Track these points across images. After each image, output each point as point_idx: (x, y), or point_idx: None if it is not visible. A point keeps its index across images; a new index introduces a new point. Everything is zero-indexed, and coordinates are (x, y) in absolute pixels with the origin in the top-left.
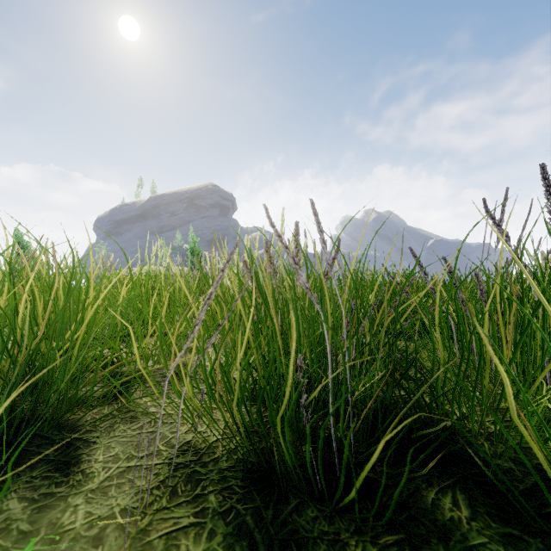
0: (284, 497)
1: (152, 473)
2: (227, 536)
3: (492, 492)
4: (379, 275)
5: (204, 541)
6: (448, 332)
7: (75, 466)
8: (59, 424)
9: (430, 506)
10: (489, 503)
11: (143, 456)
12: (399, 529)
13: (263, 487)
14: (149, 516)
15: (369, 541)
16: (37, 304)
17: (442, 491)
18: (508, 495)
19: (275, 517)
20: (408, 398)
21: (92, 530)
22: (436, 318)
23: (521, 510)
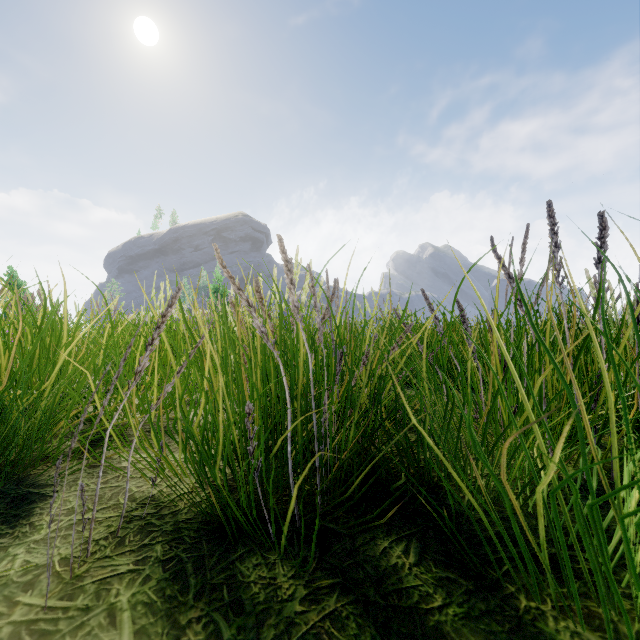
0: (234, 546)
1: (105, 525)
2: (162, 581)
3: (450, 541)
4: (370, 320)
5: (137, 585)
6: (434, 380)
7: (25, 519)
8: (19, 478)
9: (380, 554)
10: (441, 551)
11: (100, 510)
12: (338, 574)
13: (216, 538)
14: (89, 565)
15: (304, 585)
16: (0, 351)
17: (398, 540)
18: (453, 541)
19: (217, 565)
20: (397, 450)
21: (26, 577)
22: (424, 365)
23: (464, 555)
